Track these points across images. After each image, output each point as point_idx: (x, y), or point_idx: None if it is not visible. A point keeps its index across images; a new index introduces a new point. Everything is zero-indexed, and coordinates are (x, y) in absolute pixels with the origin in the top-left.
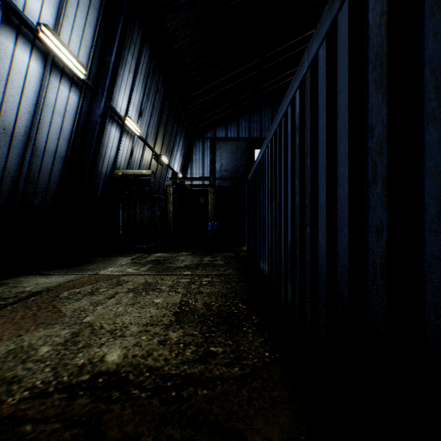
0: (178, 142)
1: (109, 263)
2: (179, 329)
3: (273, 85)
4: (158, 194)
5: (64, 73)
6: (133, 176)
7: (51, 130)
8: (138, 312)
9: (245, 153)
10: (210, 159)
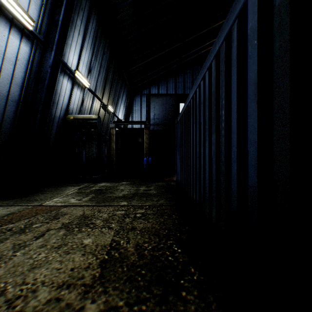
0: (122, 97)
1: (57, 193)
2: (101, 295)
3: (193, 55)
4: (104, 135)
5: (13, 24)
6: (82, 120)
7: (2, 75)
8: (60, 260)
9: (172, 105)
10: (146, 110)
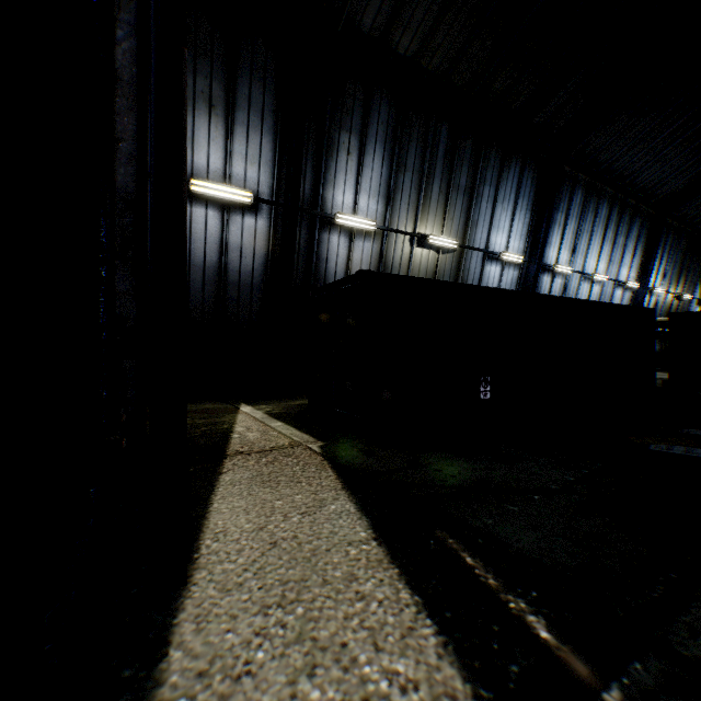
0: None
1: None
2: None
3: None
4: None
5: (627, 287)
6: (658, 323)
7: None
8: None
9: None
10: None
